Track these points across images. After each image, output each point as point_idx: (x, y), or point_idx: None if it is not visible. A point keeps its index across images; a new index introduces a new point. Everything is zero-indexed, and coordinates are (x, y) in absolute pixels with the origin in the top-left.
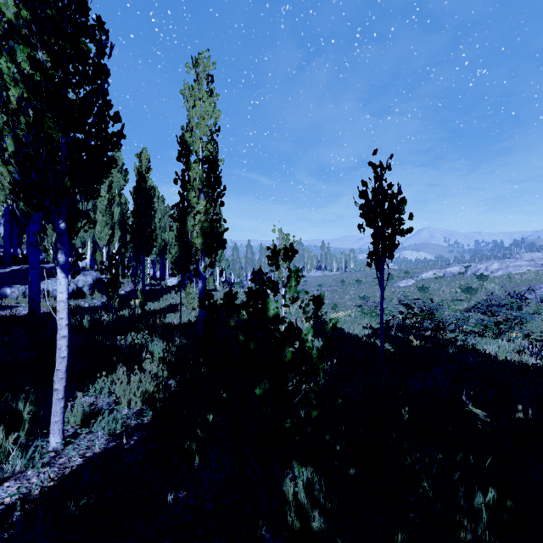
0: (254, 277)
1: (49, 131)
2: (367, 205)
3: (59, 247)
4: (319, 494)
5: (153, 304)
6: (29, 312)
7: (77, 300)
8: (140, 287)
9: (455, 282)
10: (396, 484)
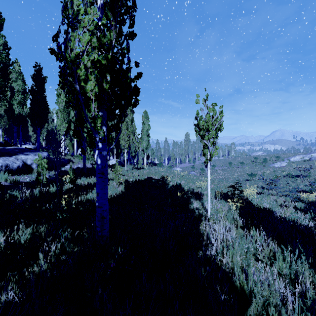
0: None
1: None
2: None
3: None
4: None
5: (89, 179)
6: None
7: (23, 175)
8: (87, 165)
9: None
10: None
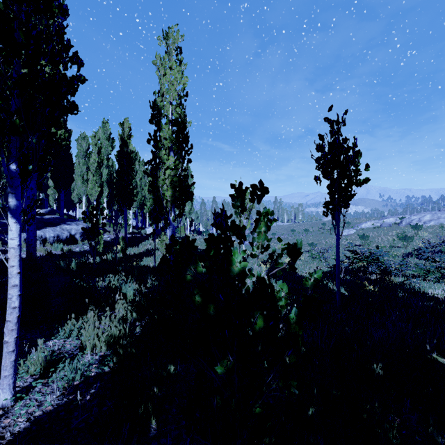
0: (215, 219)
1: None
2: (324, 158)
3: (10, 190)
4: None
5: (133, 249)
6: (26, 256)
7: (70, 246)
8: (123, 234)
9: (391, 232)
10: None
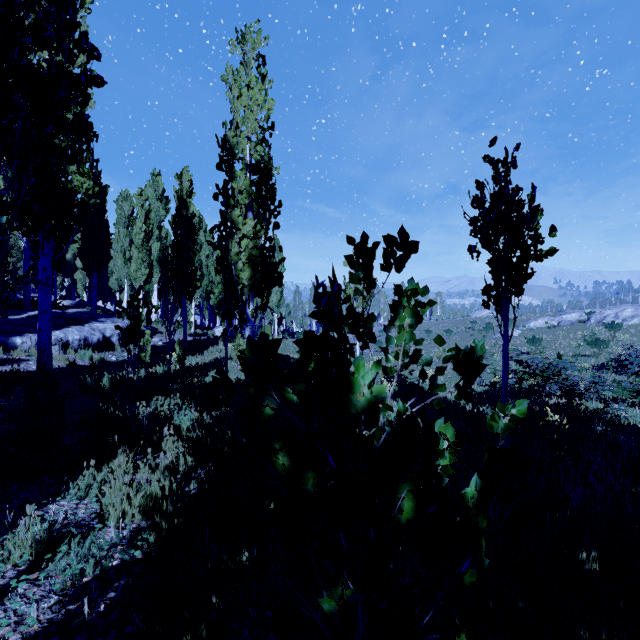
0: (317, 297)
1: None
2: (484, 217)
3: None
4: None
5: (196, 358)
6: (37, 367)
7: (104, 353)
8: (182, 337)
9: (574, 333)
10: None
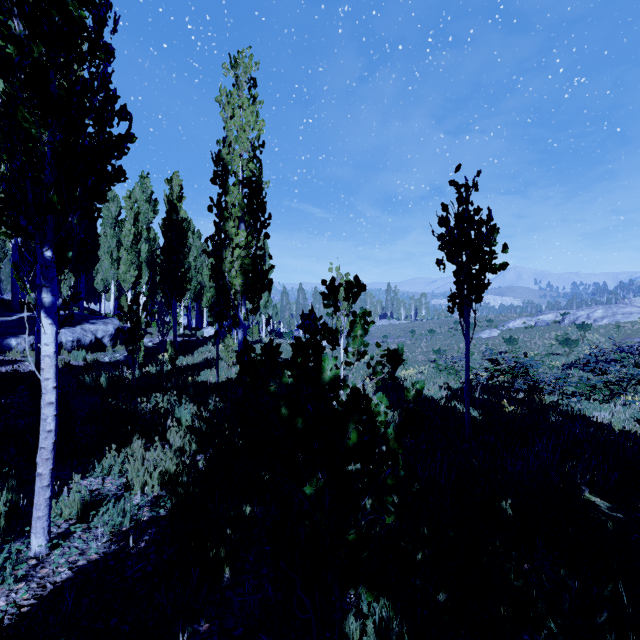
0: (303, 322)
1: (25, 125)
2: (449, 235)
3: (44, 283)
4: (397, 638)
5: (186, 358)
6: (36, 368)
7: (96, 354)
8: (171, 338)
9: (549, 333)
10: (504, 616)
